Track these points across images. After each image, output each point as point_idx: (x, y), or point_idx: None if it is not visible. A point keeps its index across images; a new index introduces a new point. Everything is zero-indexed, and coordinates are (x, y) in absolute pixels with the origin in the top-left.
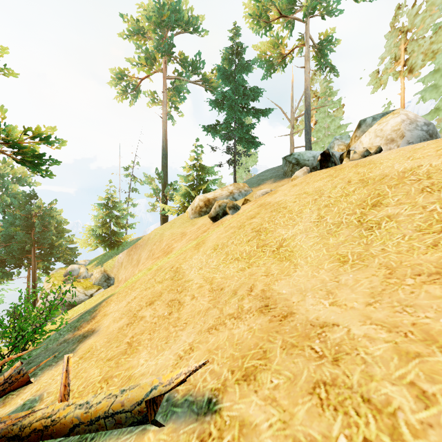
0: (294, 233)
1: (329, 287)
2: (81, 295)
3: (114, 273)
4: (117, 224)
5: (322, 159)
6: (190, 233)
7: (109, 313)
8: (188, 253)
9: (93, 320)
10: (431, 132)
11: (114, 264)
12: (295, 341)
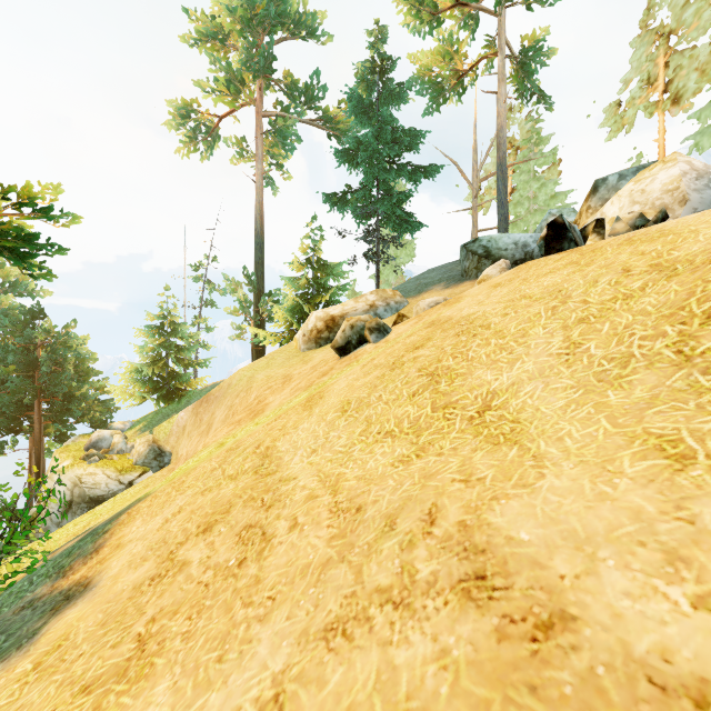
0: (515, 380)
1: (666, 538)
2: (112, 484)
3: (171, 445)
4: (179, 361)
5: (551, 234)
6: (299, 377)
7: (126, 542)
8: (291, 416)
9: (95, 556)
10: None
11: (172, 430)
12: None
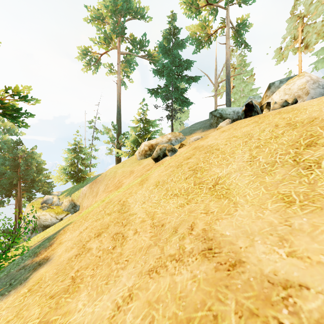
0: (228, 172)
1: (280, 232)
2: (53, 219)
3: (79, 202)
4: (83, 164)
5: (247, 109)
6: (137, 171)
7: (64, 241)
8: (134, 188)
9: (50, 248)
10: None
11: (80, 195)
12: (253, 306)
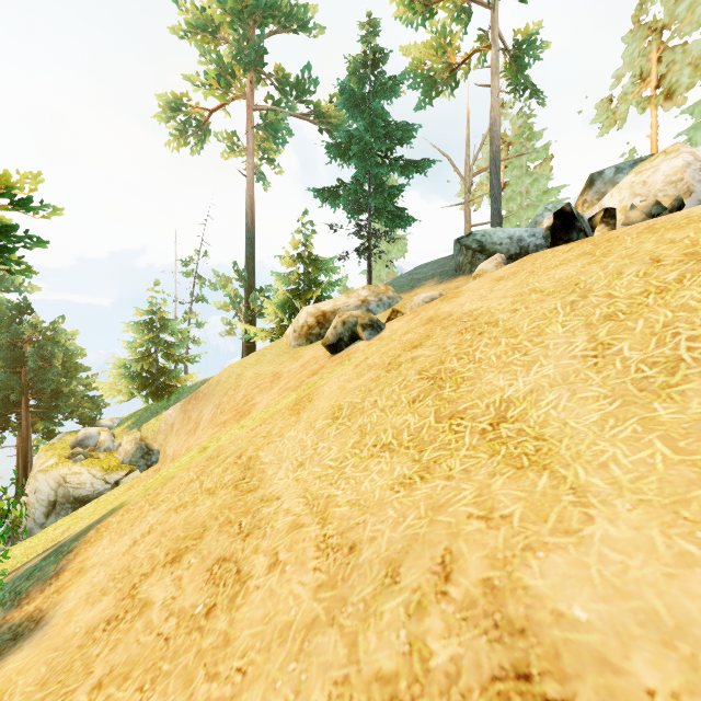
0: (533, 386)
1: None
2: (97, 484)
3: (159, 443)
4: (169, 357)
5: (558, 224)
6: (288, 376)
7: (89, 566)
8: (277, 421)
9: (54, 583)
10: None
11: (160, 427)
12: None
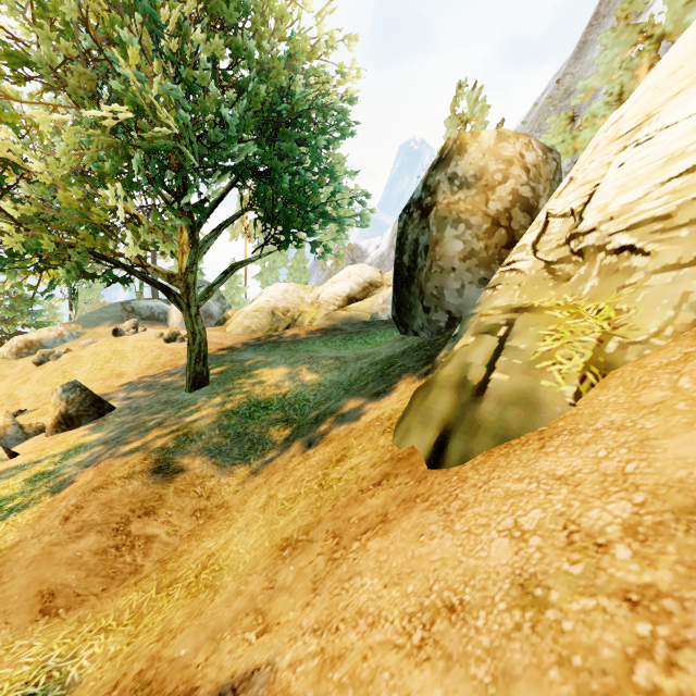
0: (80, 373)
1: None
2: None
3: None
4: None
5: (114, 332)
6: (14, 375)
7: None
8: (18, 386)
9: None
10: (205, 310)
11: None
12: None
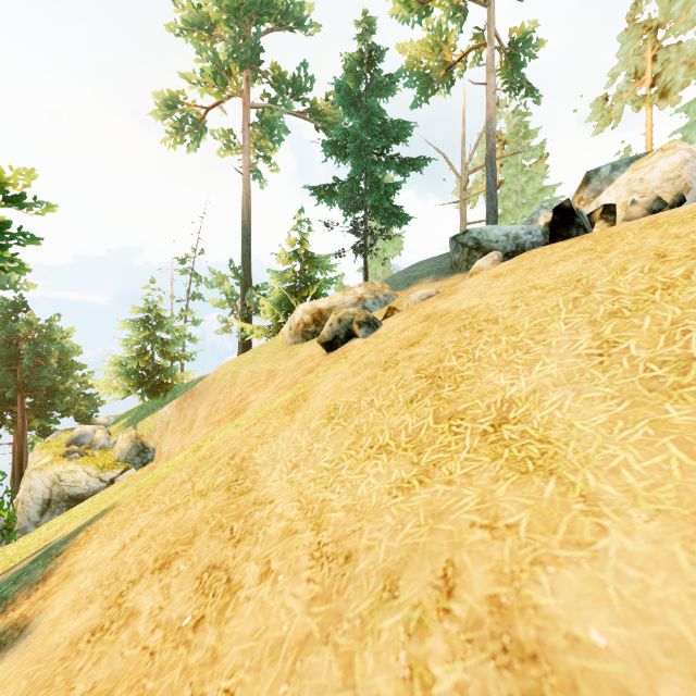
0: (536, 386)
1: None
2: (92, 482)
3: (154, 441)
4: (165, 355)
5: (557, 220)
6: (284, 374)
7: (77, 571)
8: (272, 421)
9: (40, 588)
10: None
11: (156, 425)
12: None
